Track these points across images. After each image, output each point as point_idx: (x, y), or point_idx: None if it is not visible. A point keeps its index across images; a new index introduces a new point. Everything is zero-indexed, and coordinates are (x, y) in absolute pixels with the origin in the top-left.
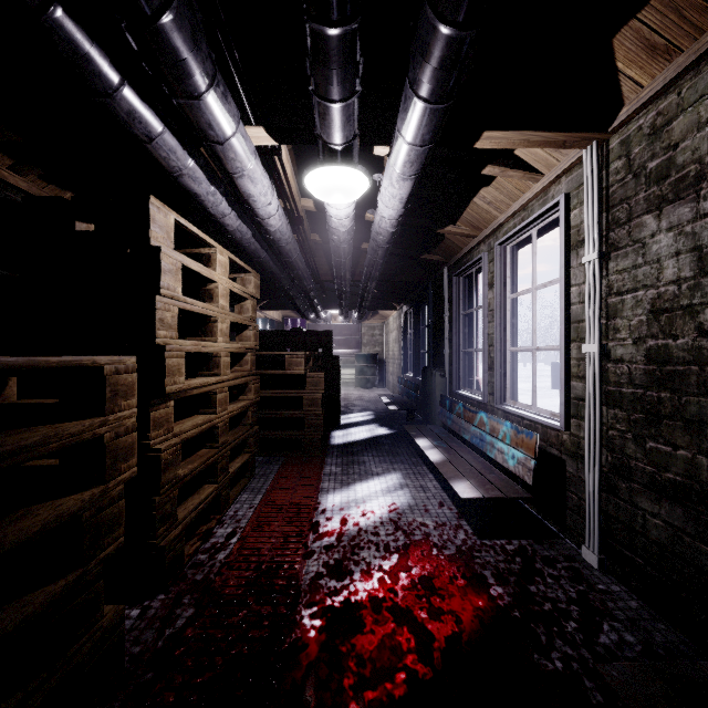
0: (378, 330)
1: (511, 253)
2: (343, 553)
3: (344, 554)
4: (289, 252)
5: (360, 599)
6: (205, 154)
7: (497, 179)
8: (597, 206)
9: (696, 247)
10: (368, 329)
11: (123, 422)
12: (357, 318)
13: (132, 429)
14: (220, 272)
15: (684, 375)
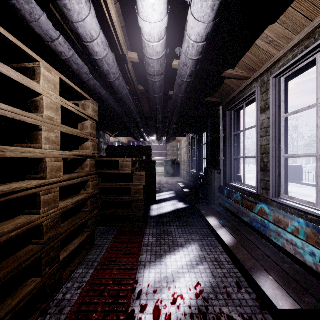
0: (176, 148)
1: (284, 83)
2: None
3: None
4: (119, 88)
5: None
6: (58, 16)
7: (286, 11)
8: None
9: None
10: (171, 147)
11: None
12: (165, 140)
13: None
14: (47, 87)
15: None
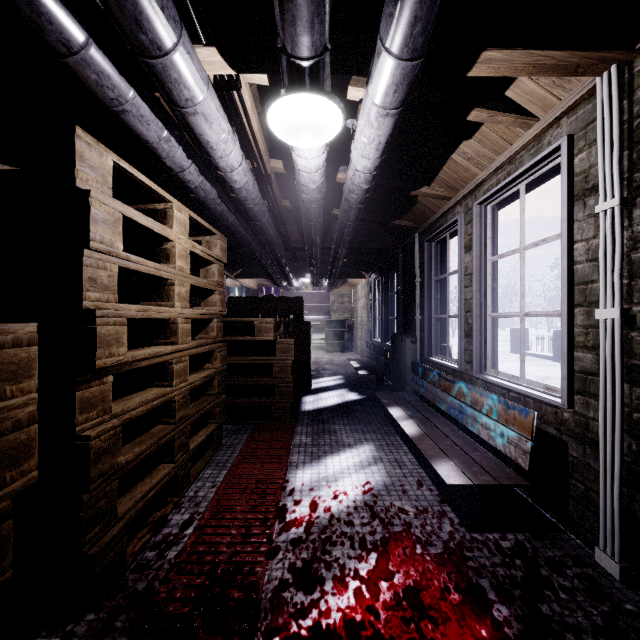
0: (347, 297)
1: (492, 213)
2: (312, 551)
3: (314, 553)
4: (257, 215)
5: (332, 623)
6: (169, 112)
7: (481, 130)
8: (618, 142)
9: None
10: (338, 296)
11: (9, 413)
12: (328, 285)
13: (28, 422)
14: (178, 230)
15: None
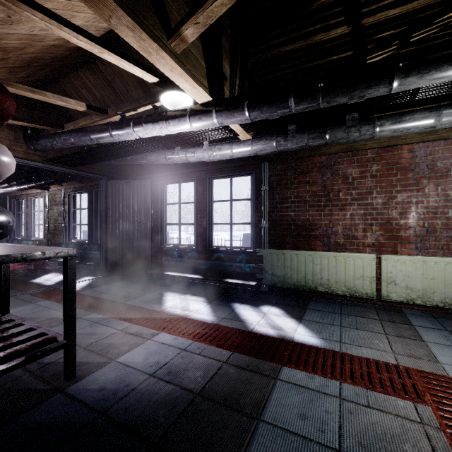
0: None
1: (34, 200)
2: None
3: None
4: None
5: None
6: None
7: None
8: (48, 201)
9: (58, 212)
10: None
11: None
12: None
13: None
14: None
15: (57, 229)
